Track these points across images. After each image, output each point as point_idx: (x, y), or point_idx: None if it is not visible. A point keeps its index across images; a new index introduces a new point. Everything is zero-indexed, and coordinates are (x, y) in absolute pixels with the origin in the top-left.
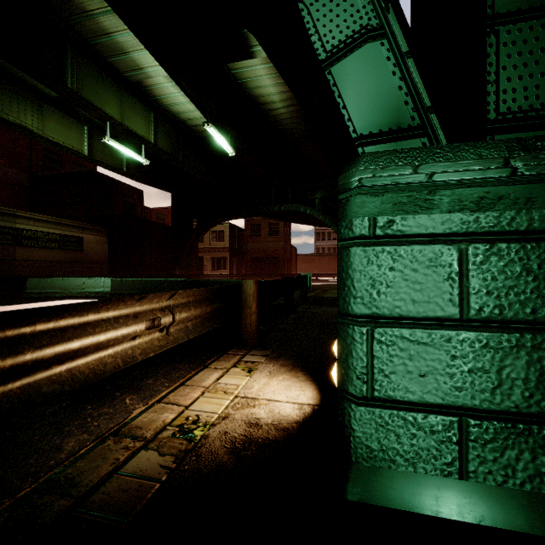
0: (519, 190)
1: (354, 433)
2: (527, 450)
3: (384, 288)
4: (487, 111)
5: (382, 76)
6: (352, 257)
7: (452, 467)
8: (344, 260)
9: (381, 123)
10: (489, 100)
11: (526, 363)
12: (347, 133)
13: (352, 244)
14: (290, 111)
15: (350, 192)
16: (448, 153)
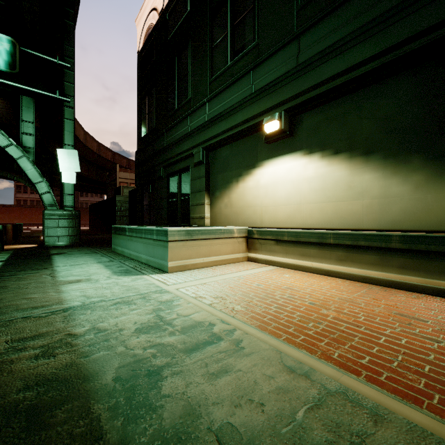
0: (64, 215)
1: (45, 240)
2: (65, 239)
3: (49, 224)
4: (64, 204)
5: (50, 198)
6: (45, 221)
7: (57, 242)
8: (44, 221)
9: (50, 204)
10: (64, 203)
11: (65, 231)
12: (44, 204)
13: (45, 219)
14: (1, 110)
15: (45, 213)
16: (57, 210)
